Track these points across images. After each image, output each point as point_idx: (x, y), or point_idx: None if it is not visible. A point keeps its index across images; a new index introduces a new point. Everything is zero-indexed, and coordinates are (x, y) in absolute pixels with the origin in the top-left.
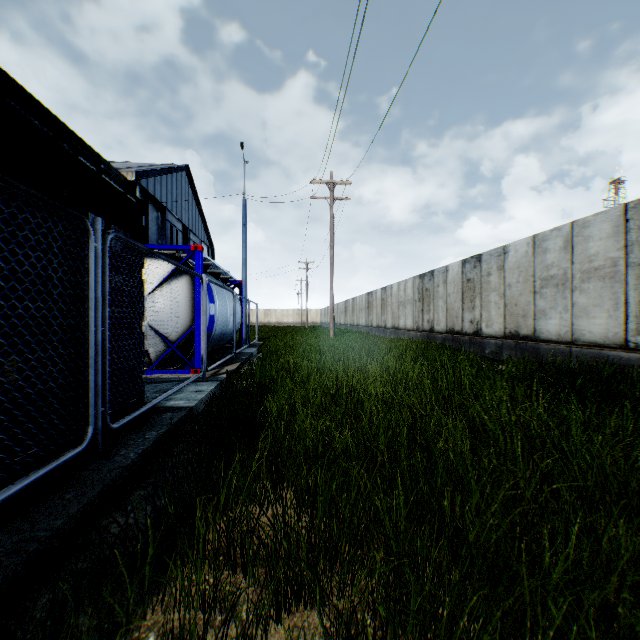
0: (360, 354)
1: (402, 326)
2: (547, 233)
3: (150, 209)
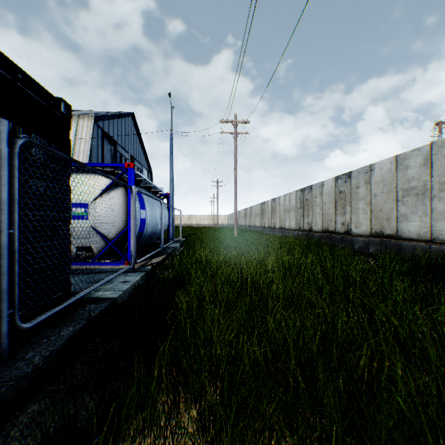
0: (258, 249)
1: (287, 227)
2: (408, 153)
3: (105, 143)
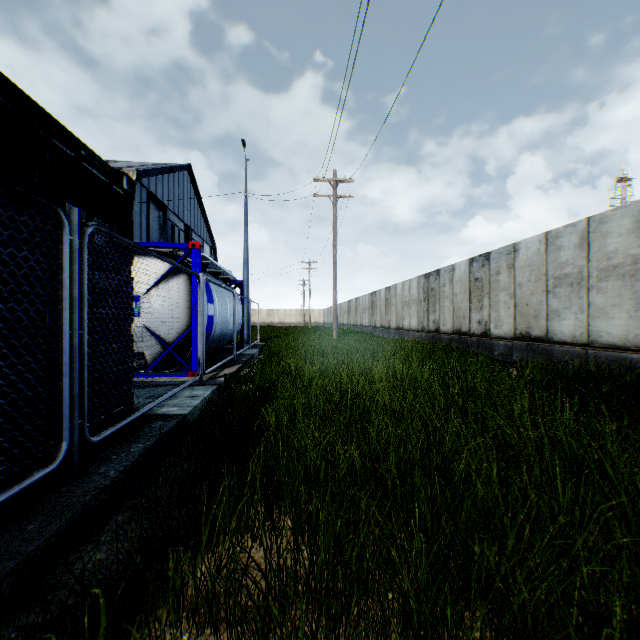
0: (364, 356)
1: (407, 326)
2: (561, 230)
3: (152, 208)
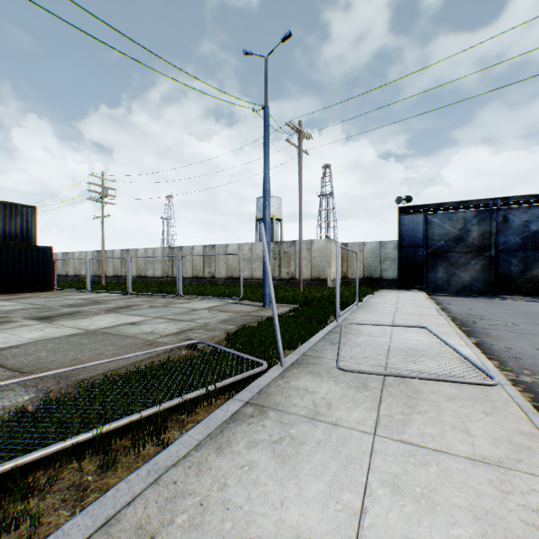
0: None
1: None
2: (83, 252)
3: None
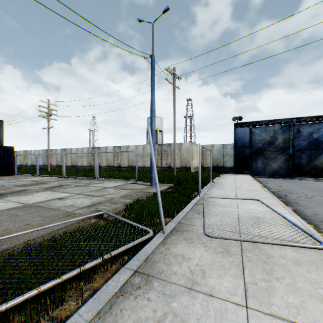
0: None
1: None
2: (37, 150)
3: None
